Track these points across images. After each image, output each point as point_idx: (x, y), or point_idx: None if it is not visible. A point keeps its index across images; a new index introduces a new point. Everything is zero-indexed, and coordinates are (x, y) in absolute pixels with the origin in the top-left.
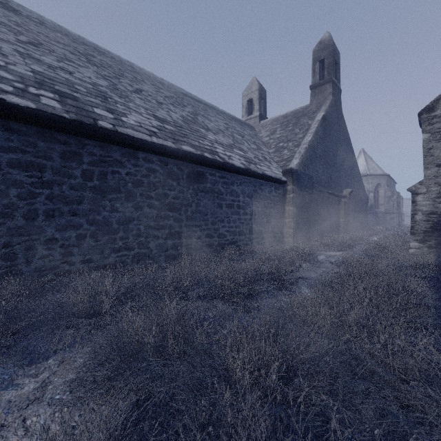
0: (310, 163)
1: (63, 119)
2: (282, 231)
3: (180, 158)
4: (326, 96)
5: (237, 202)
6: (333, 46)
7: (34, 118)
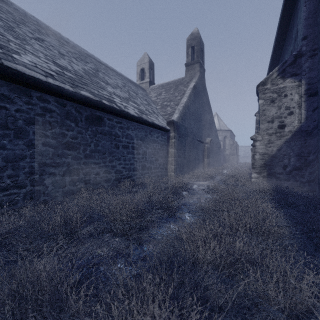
0: (186, 118)
1: None
2: (167, 167)
3: (79, 101)
4: (196, 72)
5: (131, 144)
6: (200, 38)
7: None
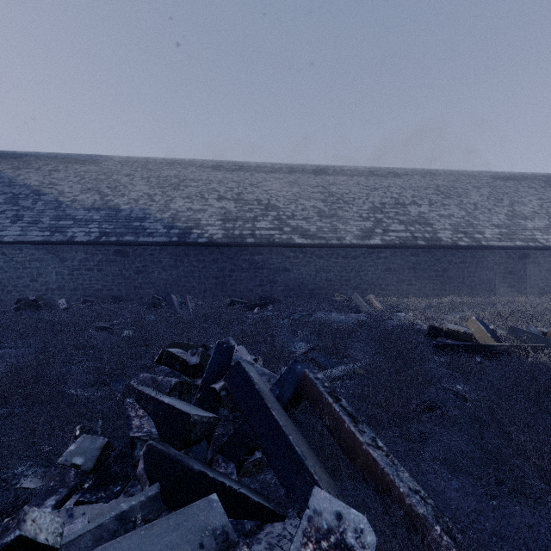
0: None
1: (473, 246)
2: None
3: (515, 249)
4: None
5: None
6: None
7: (466, 248)
